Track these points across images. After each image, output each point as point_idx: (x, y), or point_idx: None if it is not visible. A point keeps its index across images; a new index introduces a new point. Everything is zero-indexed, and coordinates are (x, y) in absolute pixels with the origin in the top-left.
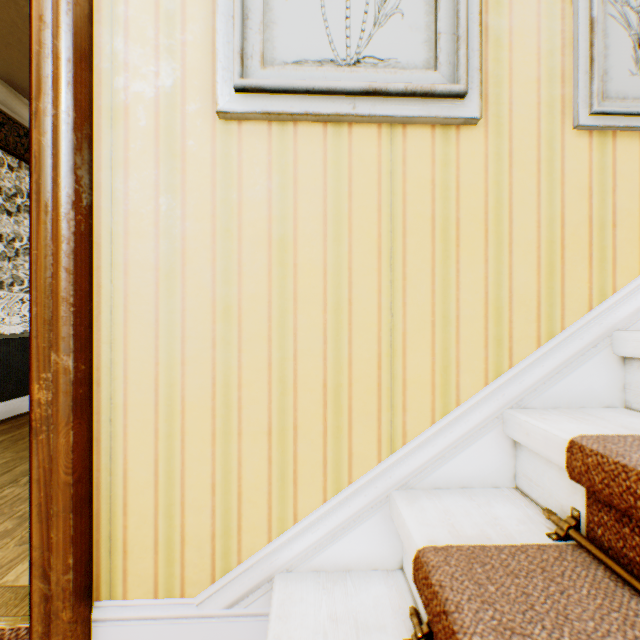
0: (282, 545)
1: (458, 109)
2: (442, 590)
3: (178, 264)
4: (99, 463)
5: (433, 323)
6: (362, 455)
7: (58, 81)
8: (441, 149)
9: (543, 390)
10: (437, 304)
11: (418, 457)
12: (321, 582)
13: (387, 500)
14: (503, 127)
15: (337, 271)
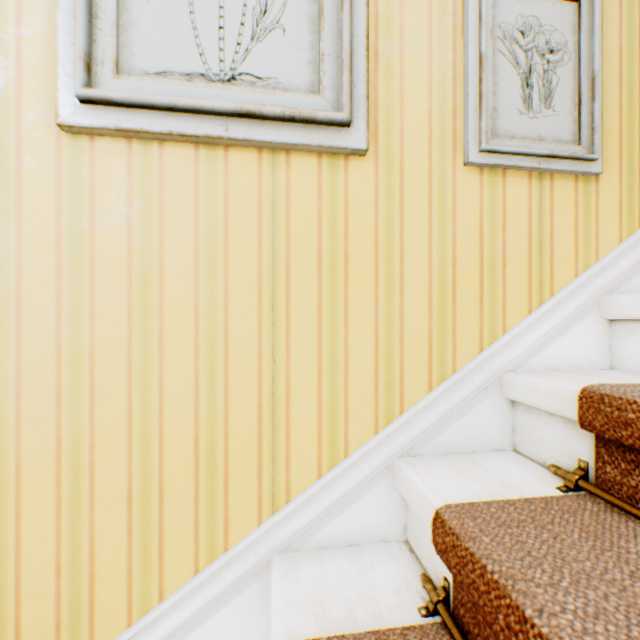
0: (145, 628)
1: (344, 138)
2: None
3: (12, 304)
4: None
5: (320, 368)
6: (240, 517)
7: None
8: (329, 180)
9: (434, 436)
10: (324, 347)
11: (303, 515)
12: None
13: (268, 565)
14: (394, 159)
15: (211, 312)
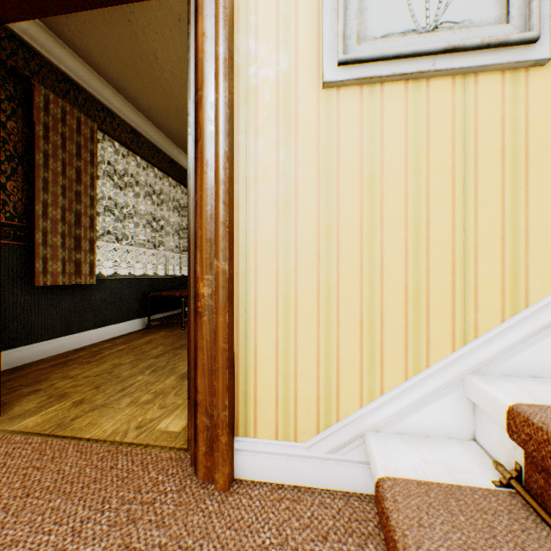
0: (371, 410)
1: (529, 53)
2: (545, 425)
3: (292, 198)
4: (238, 340)
5: (502, 237)
6: (438, 345)
7: (218, 75)
8: (510, 90)
9: None
10: (506, 221)
11: (489, 349)
12: (406, 440)
13: (460, 382)
14: None
15: (416, 197)
